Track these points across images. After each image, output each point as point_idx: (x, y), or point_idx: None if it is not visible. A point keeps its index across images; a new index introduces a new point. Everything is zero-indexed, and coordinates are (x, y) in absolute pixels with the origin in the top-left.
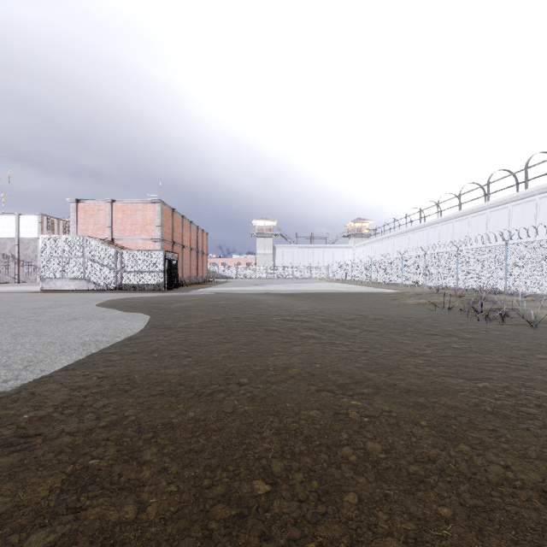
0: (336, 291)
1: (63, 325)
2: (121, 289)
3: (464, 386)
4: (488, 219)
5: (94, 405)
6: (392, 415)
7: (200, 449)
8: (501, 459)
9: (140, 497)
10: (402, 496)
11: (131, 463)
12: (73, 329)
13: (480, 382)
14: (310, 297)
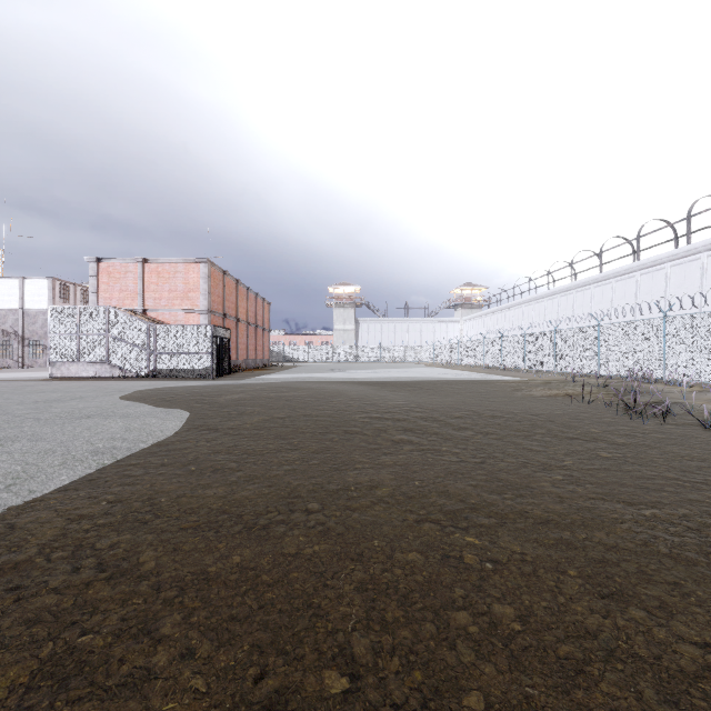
0: (438, 378)
1: (71, 425)
2: (156, 376)
3: (624, 514)
4: (638, 284)
5: (97, 544)
6: (527, 560)
7: (246, 617)
8: (694, 632)
9: (148, 701)
10: (552, 697)
11: (140, 641)
12: (84, 431)
13: (646, 508)
14: (405, 386)
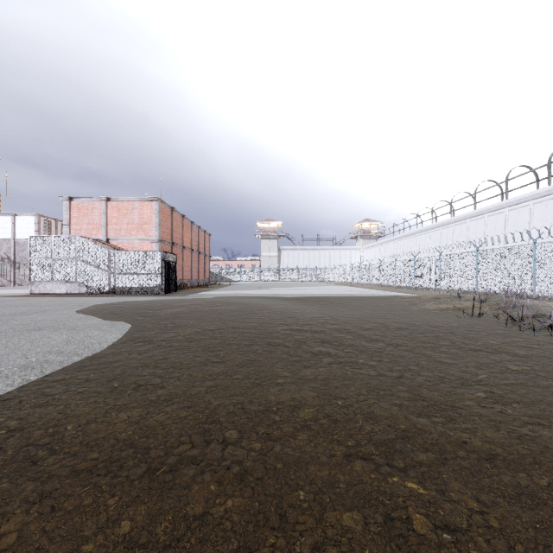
0: (346, 294)
1: (18, 337)
2: (115, 292)
3: None
4: (506, 218)
5: None
6: (493, 526)
7: None
8: None
9: None
10: None
11: None
12: (26, 344)
13: None
14: (319, 301)
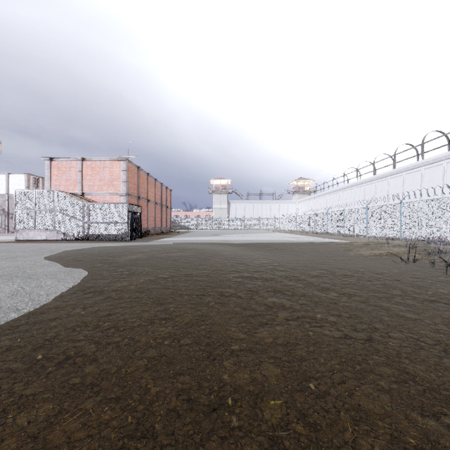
0: (287, 241)
1: None
2: (88, 239)
3: None
4: (422, 175)
5: None
6: None
7: None
8: None
9: None
10: None
11: None
12: None
13: None
14: (264, 247)
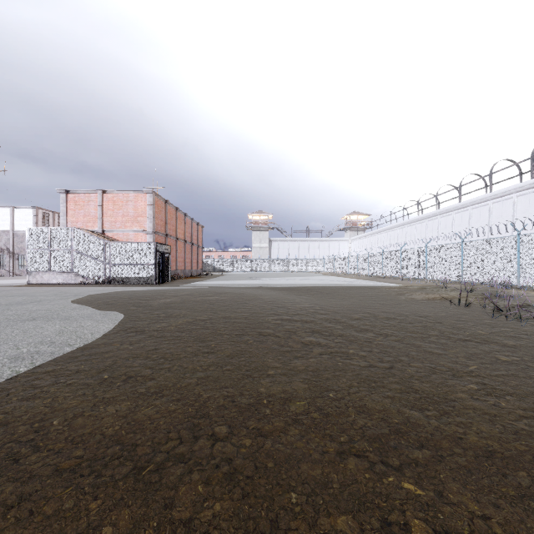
0: (335, 284)
1: (12, 328)
2: (111, 282)
3: None
4: (490, 210)
5: None
6: (496, 533)
7: None
8: None
9: None
10: None
11: None
12: (19, 334)
13: None
14: (308, 291)
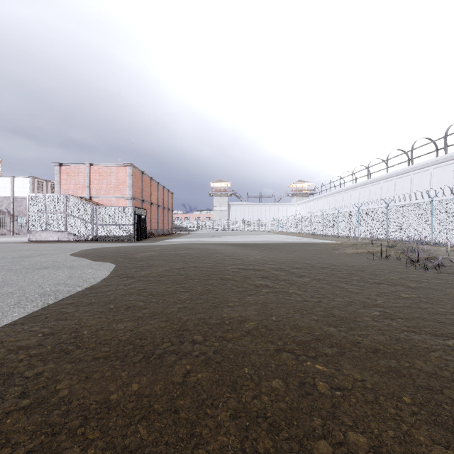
0: (282, 241)
1: (32, 274)
2: (97, 240)
3: (433, 345)
4: (412, 180)
5: (26, 373)
6: (367, 387)
7: (137, 448)
8: None
9: None
10: None
11: None
12: (39, 278)
13: (448, 339)
14: (260, 247)
